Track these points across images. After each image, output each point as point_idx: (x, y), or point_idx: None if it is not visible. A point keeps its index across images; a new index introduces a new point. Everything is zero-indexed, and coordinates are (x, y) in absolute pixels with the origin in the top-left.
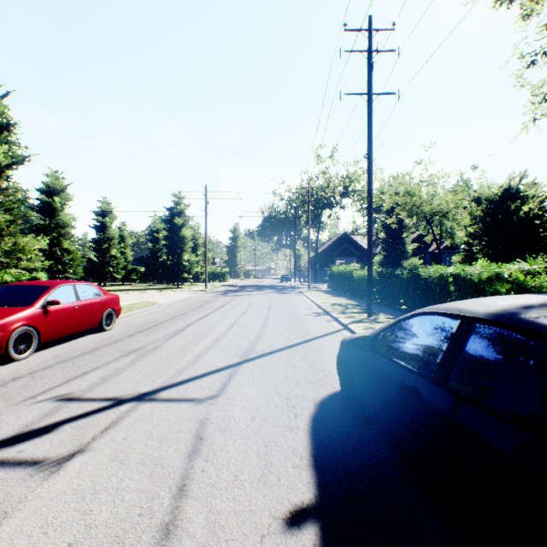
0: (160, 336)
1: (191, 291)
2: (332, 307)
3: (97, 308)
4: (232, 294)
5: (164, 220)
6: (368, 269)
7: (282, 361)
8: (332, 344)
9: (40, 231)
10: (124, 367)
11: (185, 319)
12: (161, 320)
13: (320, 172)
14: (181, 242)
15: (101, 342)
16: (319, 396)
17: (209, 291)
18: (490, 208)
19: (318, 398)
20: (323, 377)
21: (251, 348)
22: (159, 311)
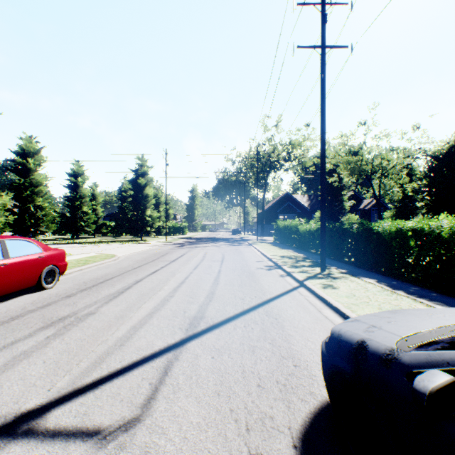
0: (101, 296)
1: (152, 243)
2: (283, 260)
3: (33, 266)
4: (188, 246)
5: (129, 181)
6: (322, 223)
7: (236, 337)
8: (293, 307)
9: (15, 189)
10: (29, 351)
11: (137, 273)
12: (111, 274)
13: (267, 139)
14: (144, 200)
15: (30, 305)
16: (296, 419)
17: (169, 243)
18: (435, 165)
19: (296, 427)
20: (294, 370)
21: (200, 315)
22: (114, 264)
